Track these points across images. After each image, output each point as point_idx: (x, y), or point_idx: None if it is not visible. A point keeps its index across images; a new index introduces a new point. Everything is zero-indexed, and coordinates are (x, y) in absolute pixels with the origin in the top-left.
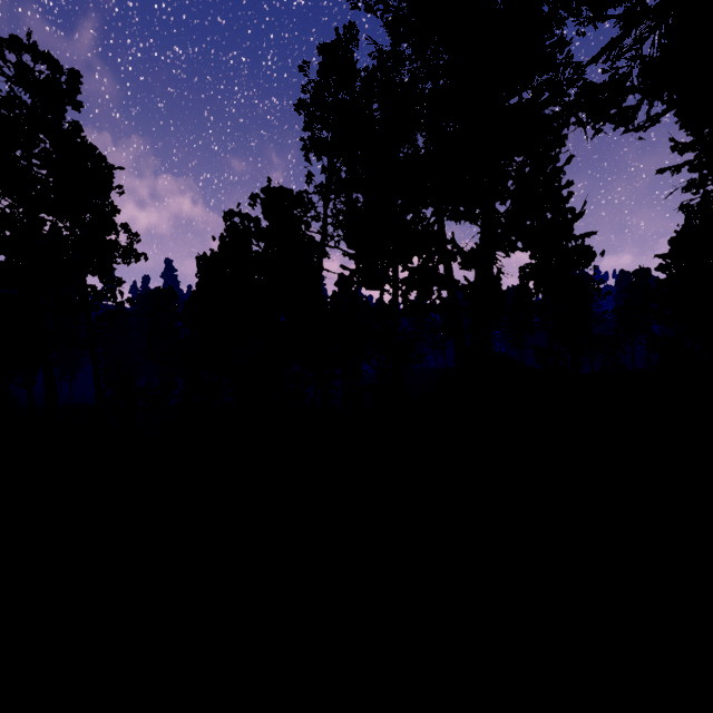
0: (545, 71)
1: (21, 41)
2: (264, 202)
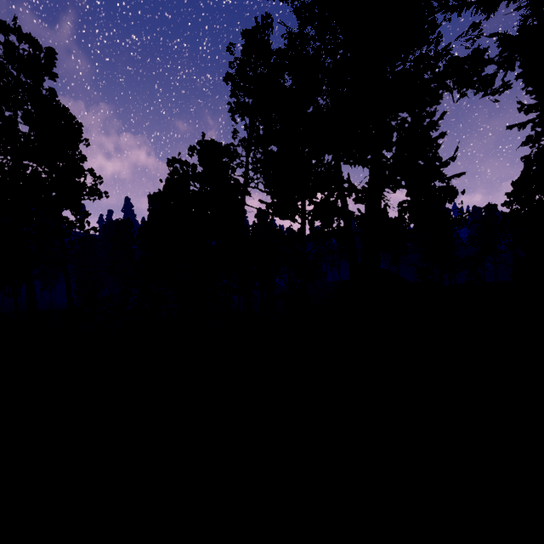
0: (423, 44)
1: (8, 25)
2: (199, 152)
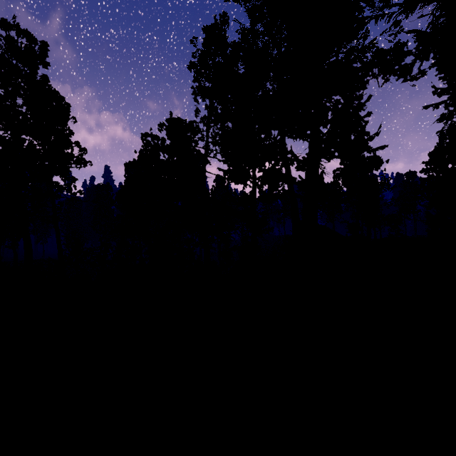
0: (353, 39)
1: (9, 22)
2: (168, 127)
